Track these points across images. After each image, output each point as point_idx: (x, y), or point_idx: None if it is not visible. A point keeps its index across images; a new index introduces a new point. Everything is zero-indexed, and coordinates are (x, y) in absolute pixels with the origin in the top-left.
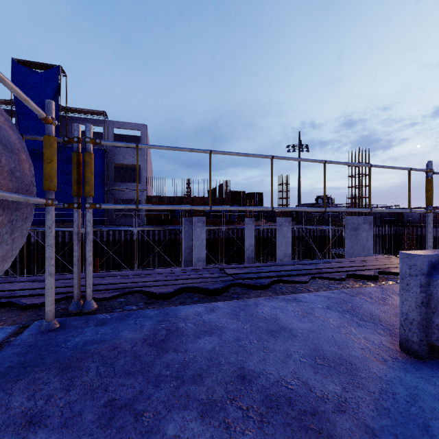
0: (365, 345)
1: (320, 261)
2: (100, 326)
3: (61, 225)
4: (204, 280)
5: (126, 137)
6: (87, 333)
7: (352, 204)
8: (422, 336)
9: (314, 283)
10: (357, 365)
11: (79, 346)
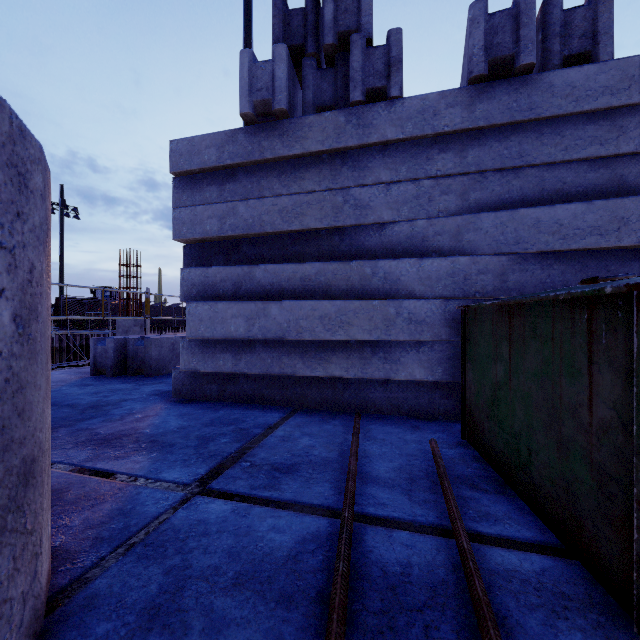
0: (75, 377)
1: (75, 362)
2: None
3: None
4: None
5: None
6: None
7: (123, 306)
8: (96, 367)
9: (59, 369)
10: (67, 380)
11: None
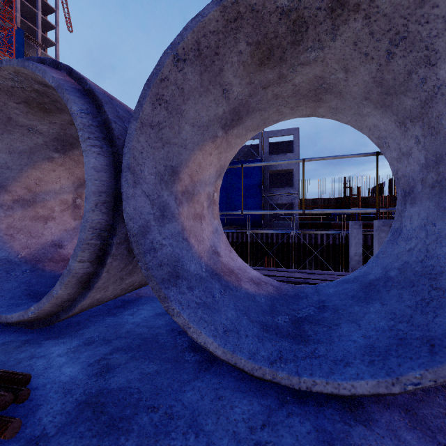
0: None
1: None
2: None
3: (229, 227)
4: None
5: (278, 144)
6: None
7: None
8: None
9: None
10: None
11: None
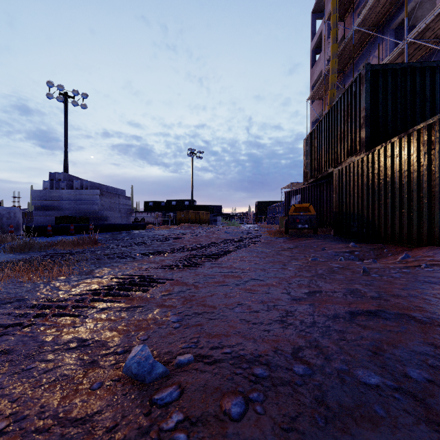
0: None
1: None
2: None
3: None
4: None
5: None
6: None
7: None
8: None
9: None
10: None
11: None
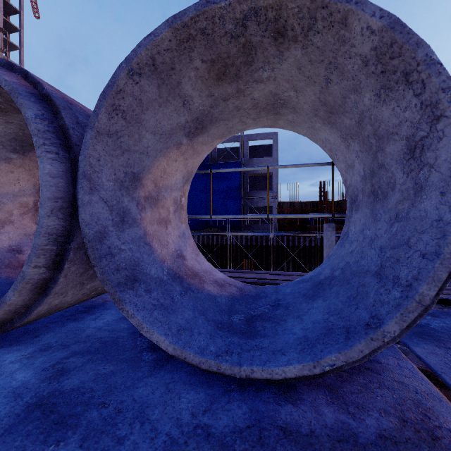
0: None
1: None
2: (437, 318)
3: (209, 230)
4: (450, 292)
5: (257, 147)
6: (435, 321)
7: None
8: None
9: None
10: None
11: (448, 329)
